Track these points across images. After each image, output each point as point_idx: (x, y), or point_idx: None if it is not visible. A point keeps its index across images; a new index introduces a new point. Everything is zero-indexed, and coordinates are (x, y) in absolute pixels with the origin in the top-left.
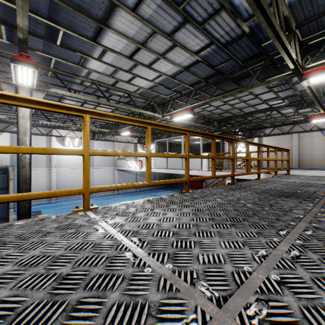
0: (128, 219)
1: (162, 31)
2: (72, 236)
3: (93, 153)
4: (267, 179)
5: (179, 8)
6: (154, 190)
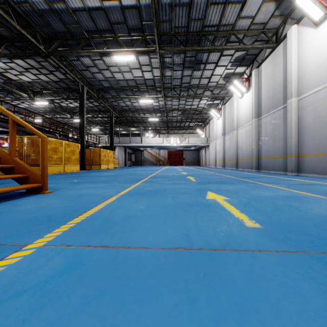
0: None
1: None
2: None
3: None
4: None
5: None
6: None
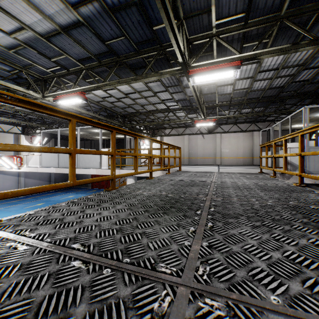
0: None
1: None
2: None
3: None
4: (159, 177)
5: None
6: (48, 194)
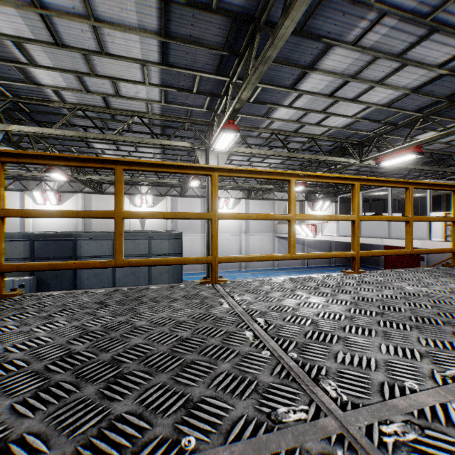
0: (420, 283)
1: (388, 54)
2: (387, 288)
3: (362, 219)
4: None
5: (424, 21)
6: (329, 267)
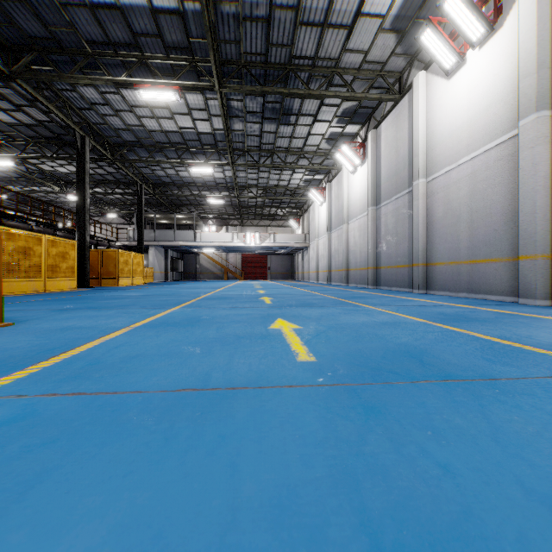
0: None
1: None
2: None
3: None
4: None
5: None
6: None
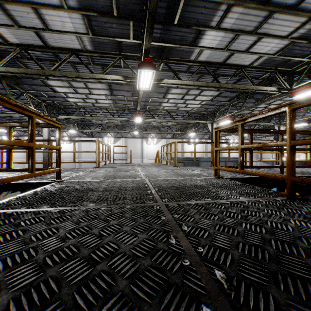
0: None
1: None
2: None
3: None
4: None
5: None
6: None
